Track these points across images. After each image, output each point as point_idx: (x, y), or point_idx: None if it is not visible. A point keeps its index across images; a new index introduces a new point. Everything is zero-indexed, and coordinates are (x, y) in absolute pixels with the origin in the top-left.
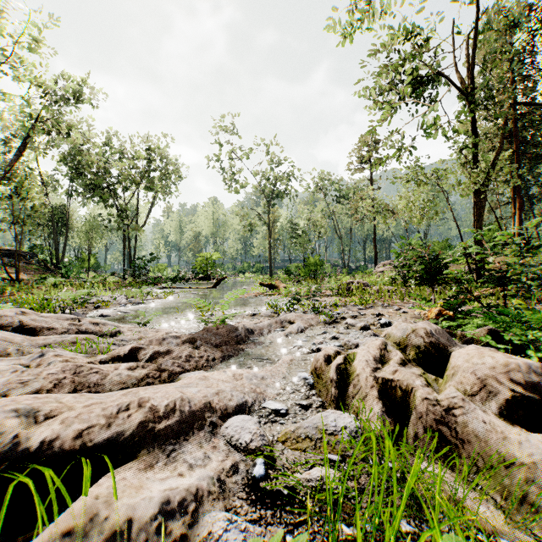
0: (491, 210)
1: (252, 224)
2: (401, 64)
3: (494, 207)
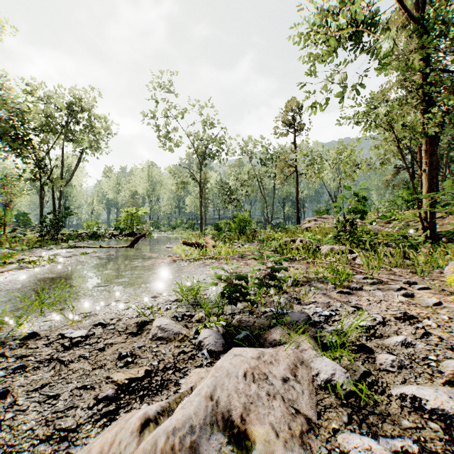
0: (395, 174)
1: (184, 183)
2: (340, 4)
3: (398, 171)
